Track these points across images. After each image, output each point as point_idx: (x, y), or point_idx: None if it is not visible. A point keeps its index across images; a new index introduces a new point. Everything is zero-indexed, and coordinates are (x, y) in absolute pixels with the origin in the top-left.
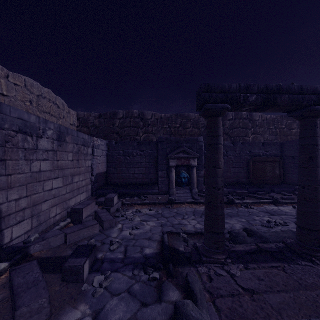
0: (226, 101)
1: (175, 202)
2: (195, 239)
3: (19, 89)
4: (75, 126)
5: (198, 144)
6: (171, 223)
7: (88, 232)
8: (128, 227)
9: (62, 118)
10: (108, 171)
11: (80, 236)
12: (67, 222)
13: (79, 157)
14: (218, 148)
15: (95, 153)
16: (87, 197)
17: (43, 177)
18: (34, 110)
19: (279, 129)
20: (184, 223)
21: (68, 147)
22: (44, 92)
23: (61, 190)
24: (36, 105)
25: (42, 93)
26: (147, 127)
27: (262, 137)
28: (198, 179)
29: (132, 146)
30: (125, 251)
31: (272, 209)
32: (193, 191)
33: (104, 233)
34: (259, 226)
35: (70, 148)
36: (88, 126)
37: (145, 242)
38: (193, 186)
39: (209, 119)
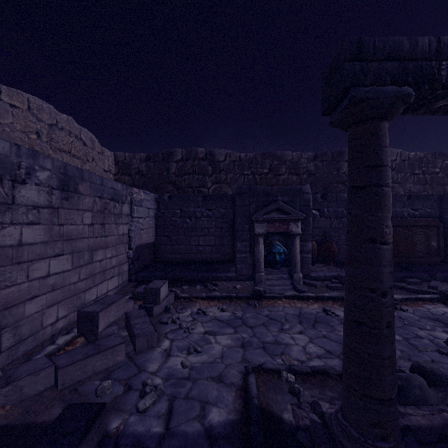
0: (404, 81)
1: (264, 296)
2: (314, 387)
3: (19, 113)
4: (112, 174)
5: (303, 197)
6: (261, 341)
7: (103, 361)
8: (181, 347)
9: (90, 161)
10: (157, 241)
11: (87, 370)
12: (72, 336)
13: (106, 219)
14: (382, 196)
15: (135, 213)
16: (121, 284)
17: (29, 254)
18: (44, 147)
19: (430, 174)
20: (285, 342)
21: (84, 202)
22: (60, 121)
23: (69, 276)
24: (47, 140)
25: (57, 121)
26: (218, 174)
27: (401, 188)
28: (303, 255)
29: (194, 203)
30: (168, 414)
31: (444, 313)
32: (295, 277)
33: (134, 362)
34: (434, 354)
35: (88, 204)
36: (131, 174)
37: (210, 388)
38: (295, 268)
39: (358, 127)
